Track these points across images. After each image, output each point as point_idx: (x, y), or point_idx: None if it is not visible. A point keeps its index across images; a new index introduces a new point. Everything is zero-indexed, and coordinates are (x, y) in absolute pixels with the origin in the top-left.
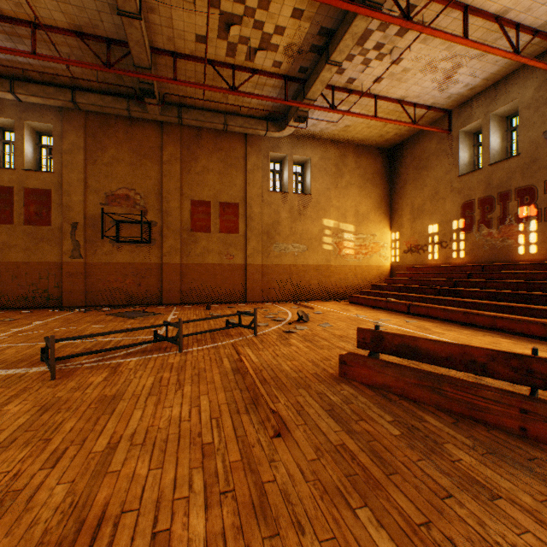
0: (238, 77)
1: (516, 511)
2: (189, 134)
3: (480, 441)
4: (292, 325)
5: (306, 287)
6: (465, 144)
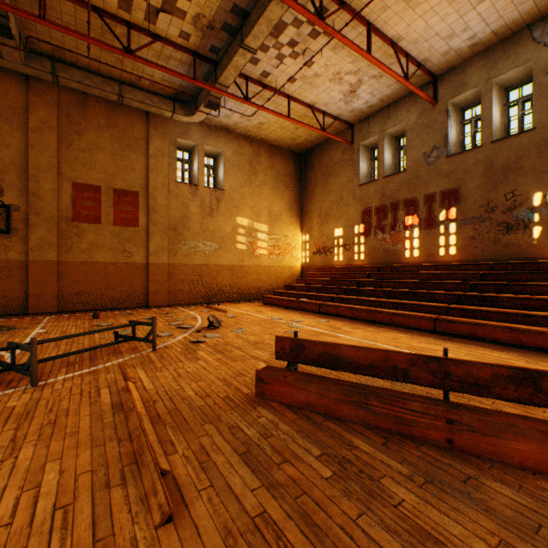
0: (137, 39)
1: None
2: (70, 99)
3: (415, 465)
4: (202, 332)
5: (219, 288)
6: (364, 157)
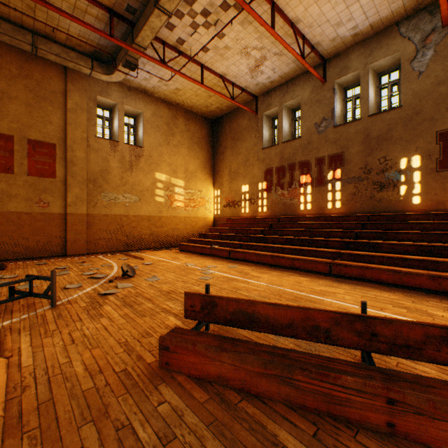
0: None
1: None
2: None
3: None
4: (114, 282)
5: (138, 237)
6: (267, 125)
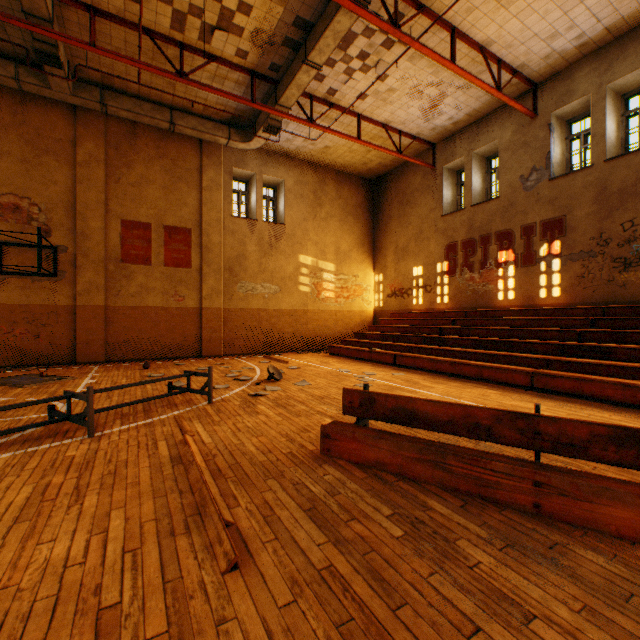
0: (190, 61)
1: (557, 636)
2: (118, 129)
3: (495, 529)
4: (261, 385)
5: (279, 337)
6: (449, 182)
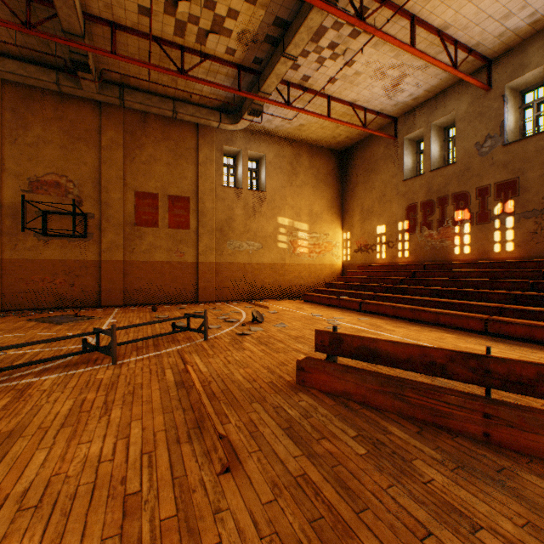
0: (189, 60)
1: None
2: (133, 119)
3: (448, 453)
4: (246, 326)
5: (261, 286)
6: (409, 151)
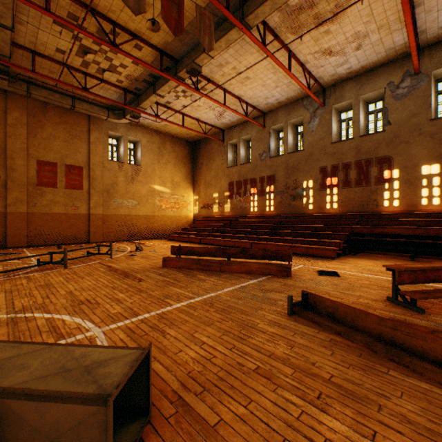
0: (89, 79)
1: (209, 281)
2: (35, 105)
3: (208, 274)
4: (133, 252)
5: (138, 230)
6: (231, 150)
